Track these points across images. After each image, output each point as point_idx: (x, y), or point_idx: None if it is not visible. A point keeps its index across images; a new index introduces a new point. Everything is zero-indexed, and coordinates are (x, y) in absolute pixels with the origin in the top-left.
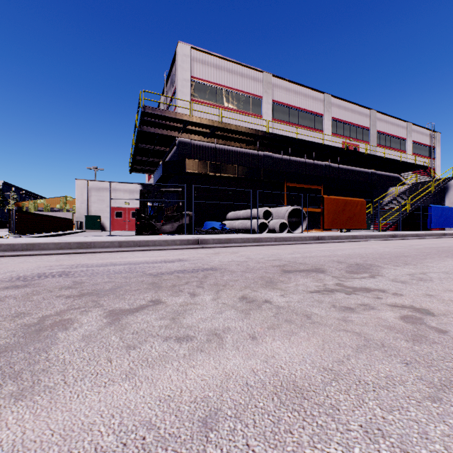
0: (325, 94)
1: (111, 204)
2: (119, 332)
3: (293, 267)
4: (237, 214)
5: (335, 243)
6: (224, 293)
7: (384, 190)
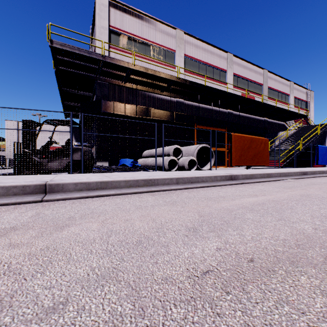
0: (228, 53)
1: (41, 143)
2: None
3: None
4: (151, 152)
5: (253, 185)
6: None
7: (275, 134)
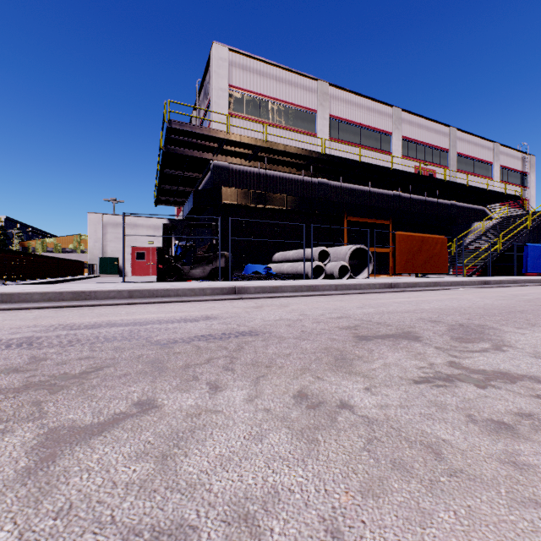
0: (394, 108)
1: (131, 243)
2: (31, 507)
3: (369, 329)
4: (286, 255)
5: (413, 292)
6: (267, 384)
7: (467, 225)
